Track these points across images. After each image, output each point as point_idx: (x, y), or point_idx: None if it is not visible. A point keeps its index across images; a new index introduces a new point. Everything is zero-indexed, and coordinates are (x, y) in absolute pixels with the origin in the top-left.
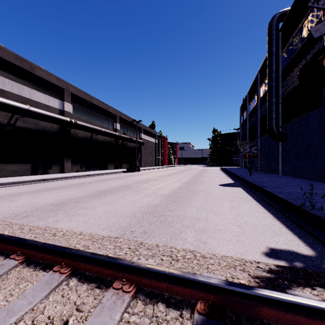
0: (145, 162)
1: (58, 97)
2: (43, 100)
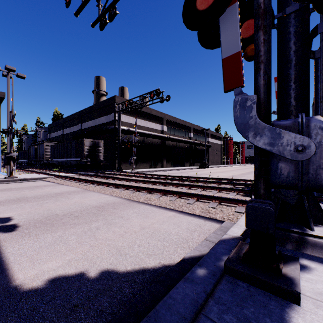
0: (212, 161)
1: (160, 123)
2: (154, 127)
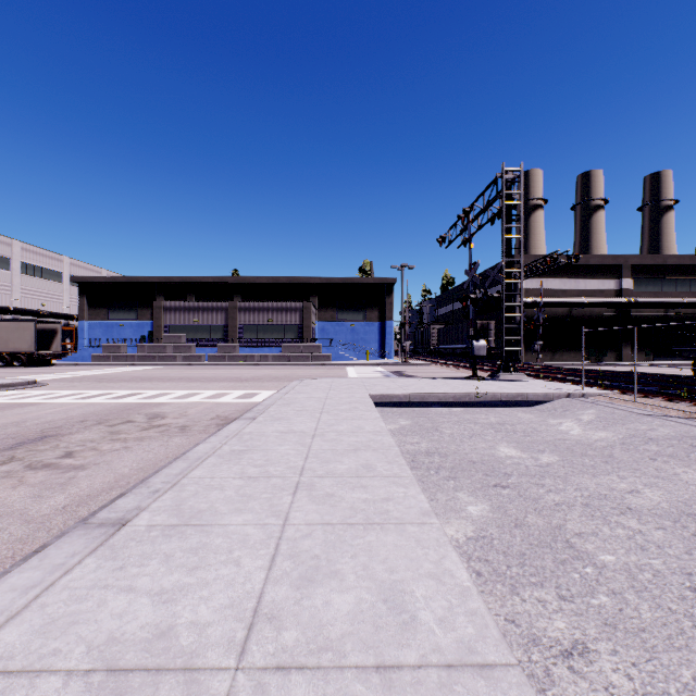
0: None
1: (613, 276)
2: (596, 286)
